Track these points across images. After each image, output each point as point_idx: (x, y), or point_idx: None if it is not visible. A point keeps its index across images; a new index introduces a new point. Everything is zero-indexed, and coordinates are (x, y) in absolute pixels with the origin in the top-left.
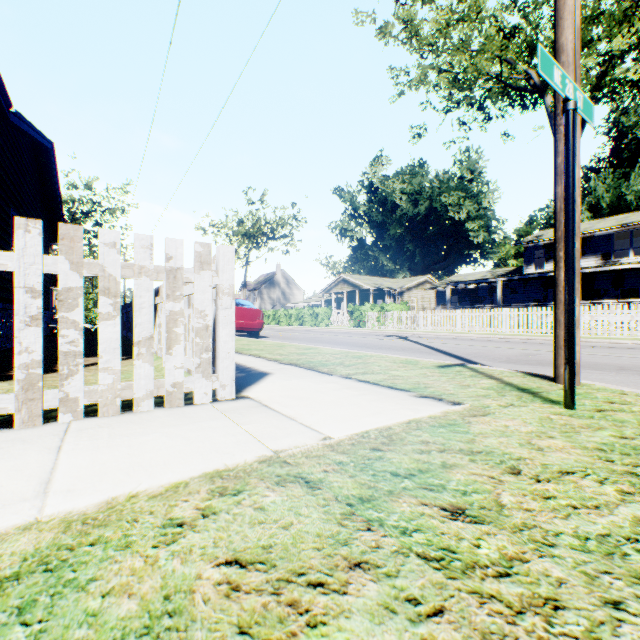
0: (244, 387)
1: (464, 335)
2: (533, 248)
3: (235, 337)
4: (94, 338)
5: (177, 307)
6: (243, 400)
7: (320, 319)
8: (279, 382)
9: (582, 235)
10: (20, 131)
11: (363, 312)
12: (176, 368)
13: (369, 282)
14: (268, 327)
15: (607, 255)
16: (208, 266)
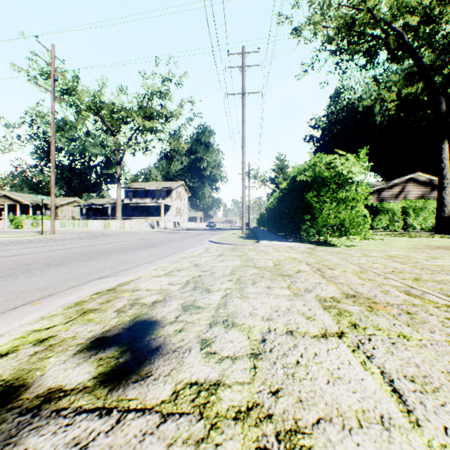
0: None
1: (73, 231)
2: (129, 191)
3: None
4: None
5: None
6: None
7: None
8: None
9: (146, 189)
10: None
11: (22, 220)
12: None
13: (30, 199)
14: None
15: (154, 198)
16: None
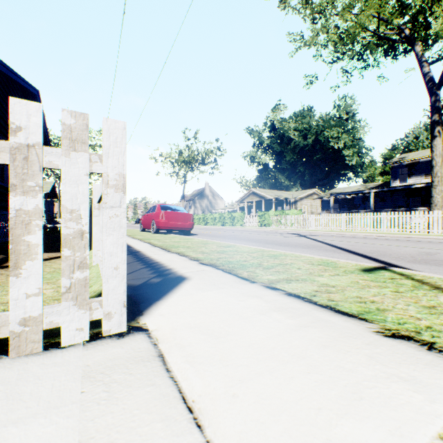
0: (149, 304)
1: (351, 233)
2: (398, 167)
3: (171, 235)
4: None
5: (29, 204)
6: (134, 338)
7: (236, 221)
8: (193, 295)
9: None
10: (8, 77)
11: (268, 216)
12: (28, 296)
13: (272, 194)
14: (199, 226)
15: None
16: (83, 146)
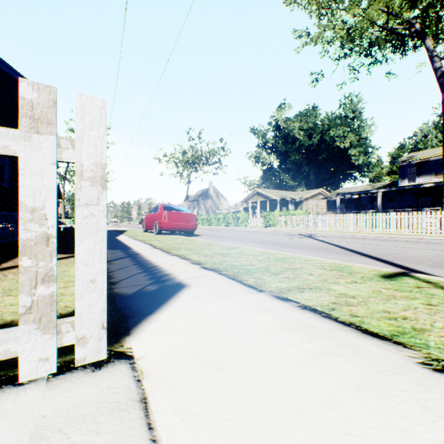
0: (139, 320)
1: (359, 234)
2: (406, 166)
3: (174, 236)
4: (72, 236)
5: None
6: (113, 370)
7: (240, 221)
8: (192, 307)
9: None
10: (7, 75)
11: (273, 216)
12: None
13: (276, 194)
14: (202, 227)
15: None
16: (49, 127)
